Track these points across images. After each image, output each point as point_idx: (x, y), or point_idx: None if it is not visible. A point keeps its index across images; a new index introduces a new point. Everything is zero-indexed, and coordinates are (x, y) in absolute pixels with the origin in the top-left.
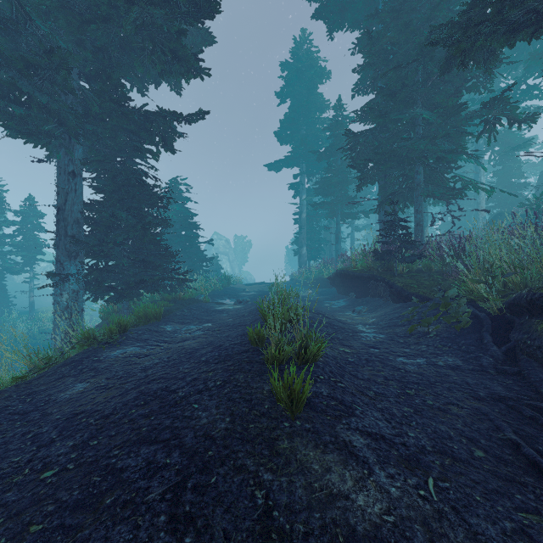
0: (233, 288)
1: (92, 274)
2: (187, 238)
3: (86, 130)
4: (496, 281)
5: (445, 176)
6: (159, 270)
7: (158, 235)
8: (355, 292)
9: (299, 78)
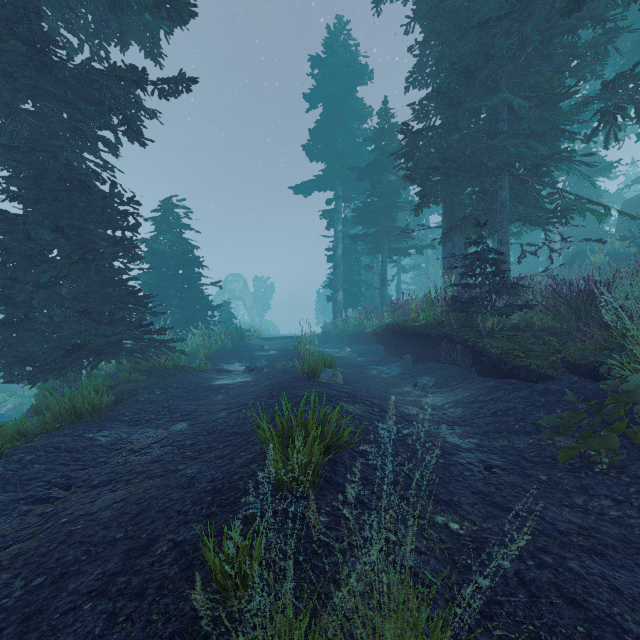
0: (248, 344)
1: None
2: (184, 279)
3: None
4: None
5: (538, 194)
6: (121, 326)
7: (116, 271)
8: (413, 354)
9: (334, 77)
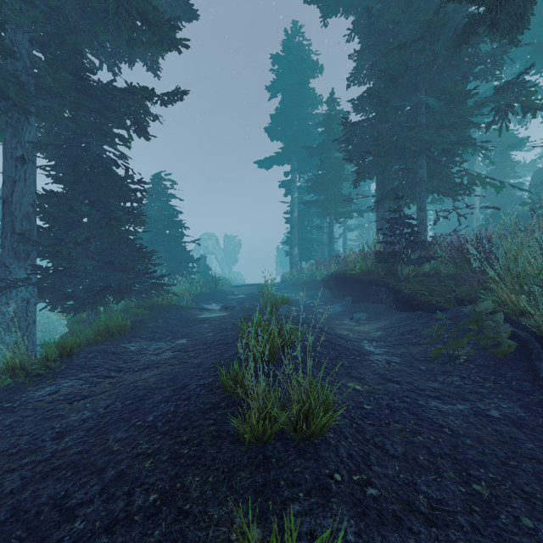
0: (221, 290)
1: (47, 279)
2: (171, 238)
3: (39, 108)
4: (537, 290)
5: (449, 171)
6: (132, 273)
7: (129, 233)
8: (352, 296)
9: (291, 72)
